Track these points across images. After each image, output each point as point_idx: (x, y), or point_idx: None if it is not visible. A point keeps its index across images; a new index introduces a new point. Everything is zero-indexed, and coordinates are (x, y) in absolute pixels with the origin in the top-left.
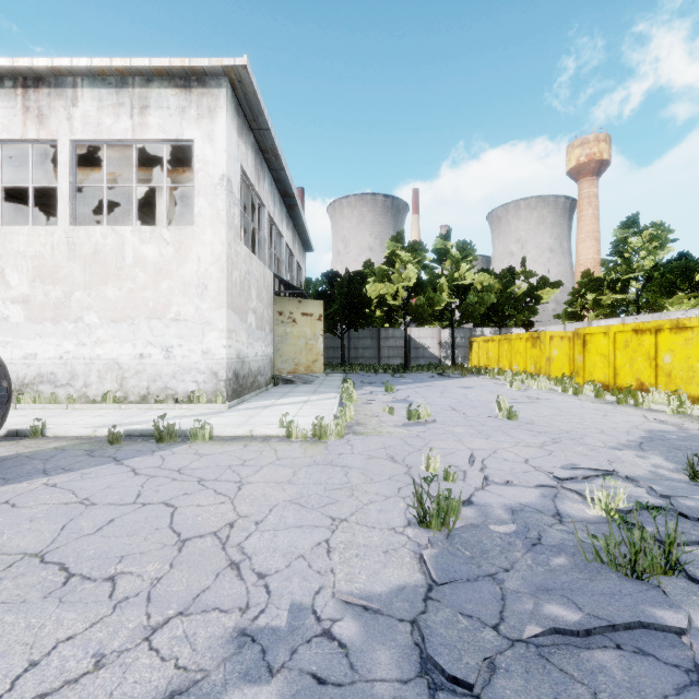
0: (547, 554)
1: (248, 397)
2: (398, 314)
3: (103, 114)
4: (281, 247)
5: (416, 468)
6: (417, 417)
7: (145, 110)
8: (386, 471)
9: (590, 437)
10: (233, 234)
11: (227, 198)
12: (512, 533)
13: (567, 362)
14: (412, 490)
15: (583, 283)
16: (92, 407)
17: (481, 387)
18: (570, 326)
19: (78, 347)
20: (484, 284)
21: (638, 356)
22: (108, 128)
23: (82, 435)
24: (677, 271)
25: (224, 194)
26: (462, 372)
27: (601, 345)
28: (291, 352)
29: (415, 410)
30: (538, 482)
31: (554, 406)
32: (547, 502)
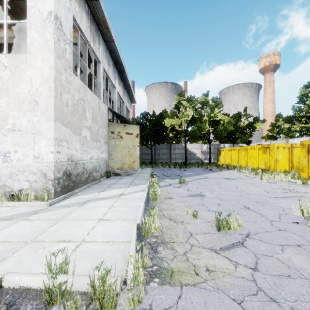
0: None
1: (78, 190)
2: (181, 135)
3: None
4: (114, 94)
5: None
6: (227, 227)
7: None
8: None
9: None
10: (63, 64)
11: (55, 31)
12: None
13: (287, 162)
14: None
15: (277, 120)
16: None
17: (239, 178)
18: (274, 142)
19: None
20: (225, 121)
21: None
22: None
23: None
24: None
25: (51, 27)
26: (219, 168)
27: None
28: (119, 156)
29: (226, 220)
30: None
31: None
32: None
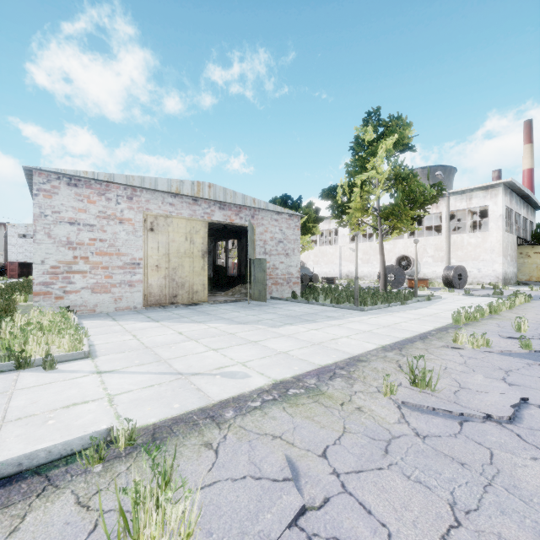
0: None
1: (509, 286)
2: None
3: (456, 202)
4: (519, 220)
5: None
6: None
7: (471, 199)
8: None
9: None
10: (503, 231)
11: (502, 221)
12: None
13: None
14: None
15: None
16: None
17: None
18: None
19: None
20: None
21: None
22: (458, 206)
23: (470, 288)
24: None
25: (501, 221)
26: None
27: None
28: (526, 271)
29: None
30: None
31: None
32: None
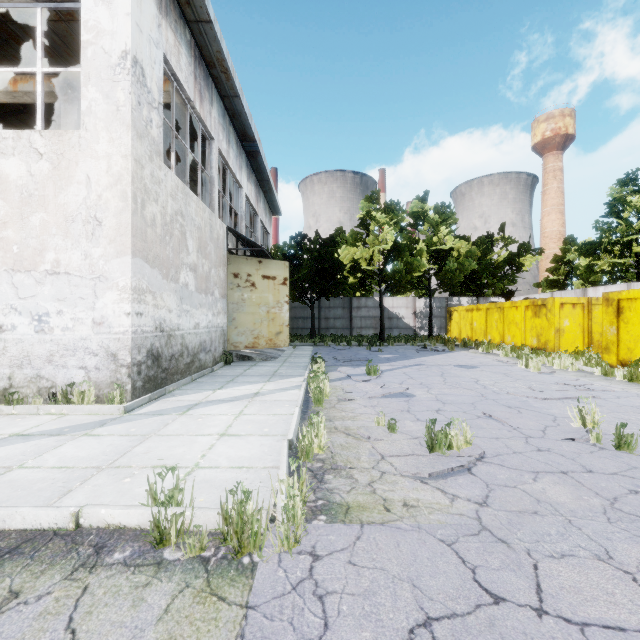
0: None
1: (174, 386)
2: (372, 281)
3: None
4: (239, 200)
5: None
6: (446, 445)
7: None
8: None
9: None
10: (146, 147)
11: (133, 87)
12: None
13: (580, 334)
14: None
15: (567, 249)
16: None
17: (484, 366)
18: (559, 294)
19: None
20: (461, 251)
21: None
22: None
23: None
24: None
25: (127, 81)
26: (448, 346)
27: None
28: (249, 322)
29: (444, 432)
30: None
31: (638, 407)
32: None
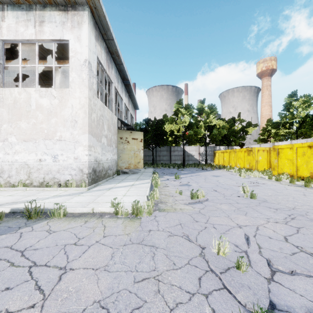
0: None
1: (101, 182)
2: (179, 139)
3: (19, 25)
4: (122, 105)
5: (208, 249)
6: (196, 197)
7: (42, 23)
8: (184, 252)
9: (311, 213)
10: (92, 93)
11: (88, 72)
12: None
13: (266, 162)
14: (211, 283)
15: (268, 124)
16: (10, 189)
17: (224, 176)
18: (263, 145)
19: (4, 155)
20: (220, 125)
21: (311, 160)
22: (22, 33)
23: None
24: None
25: (86, 70)
26: (212, 168)
27: (288, 154)
28: (126, 158)
29: (195, 193)
30: None
31: (270, 188)
32: None
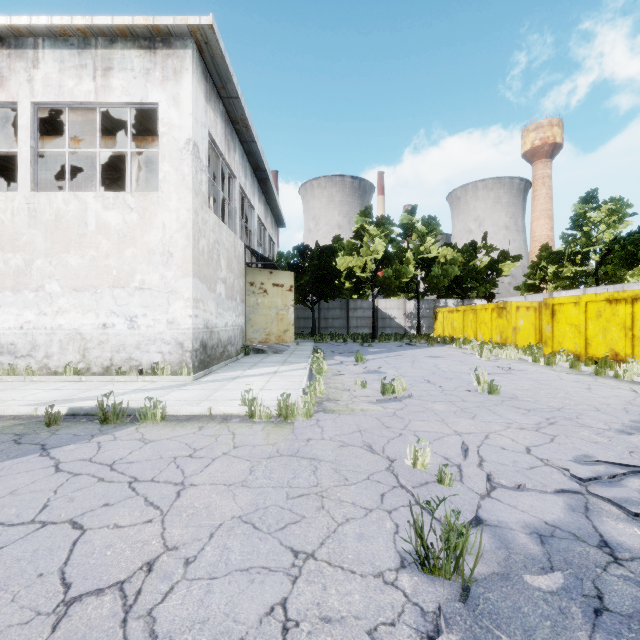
0: (627, 636)
1: (216, 367)
2: (366, 285)
3: (64, 76)
4: (253, 220)
5: (400, 462)
6: (392, 392)
7: (109, 72)
8: (363, 466)
9: (587, 416)
10: (200, 201)
11: (193, 163)
12: (561, 590)
13: (533, 331)
14: (399, 499)
15: (542, 256)
16: (51, 380)
17: (450, 356)
18: (531, 297)
19: (39, 317)
20: (447, 258)
21: (612, 326)
22: (70, 90)
23: (21, 414)
24: (639, 243)
25: (190, 159)
26: (429, 342)
27: (571, 315)
28: (262, 322)
29: (390, 383)
30: (557, 484)
31: (531, 378)
32: (581, 521)
